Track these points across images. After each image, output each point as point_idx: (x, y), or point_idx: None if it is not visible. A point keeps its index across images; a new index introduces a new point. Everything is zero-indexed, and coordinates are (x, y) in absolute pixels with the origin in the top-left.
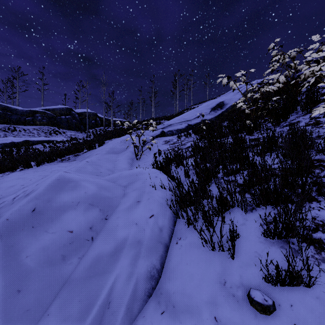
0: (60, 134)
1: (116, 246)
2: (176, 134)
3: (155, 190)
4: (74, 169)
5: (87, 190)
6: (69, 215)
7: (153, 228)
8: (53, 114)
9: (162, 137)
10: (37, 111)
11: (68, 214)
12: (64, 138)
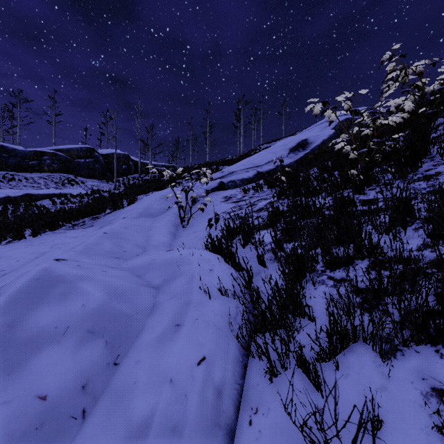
0: (77, 185)
1: (126, 441)
2: (241, 185)
3: (209, 300)
4: (80, 249)
5: (87, 300)
6: (45, 357)
7: (204, 391)
8: (67, 156)
9: (220, 191)
10: (45, 153)
11: (43, 354)
12: (82, 191)
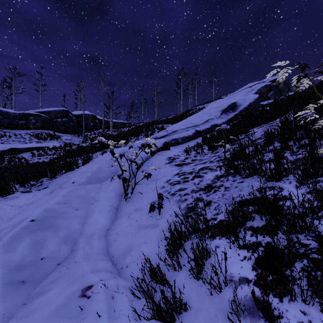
0: (54, 139)
1: None
2: (182, 143)
3: None
4: None
5: None
6: None
7: None
8: (48, 116)
9: (165, 151)
10: (30, 114)
11: None
12: (57, 144)
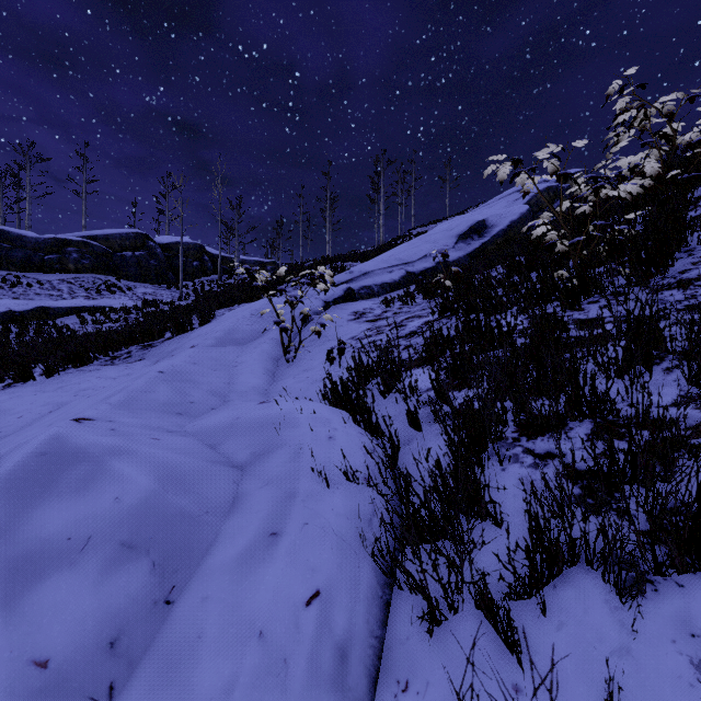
0: (121, 293)
1: None
2: (381, 294)
3: (327, 490)
4: (119, 399)
5: (124, 491)
6: (49, 590)
7: (317, 653)
8: (105, 246)
9: (347, 304)
10: (69, 242)
11: (46, 586)
12: (129, 302)
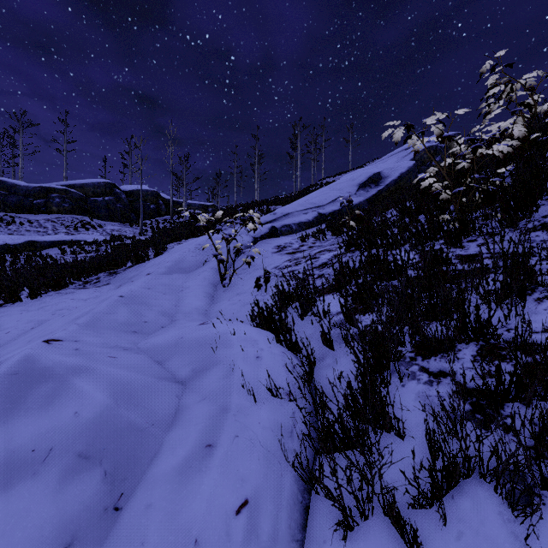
0: (94, 230)
1: None
2: (298, 231)
3: (254, 405)
4: (85, 320)
5: (82, 406)
6: (13, 499)
7: None
8: (81, 193)
9: (272, 239)
10: (53, 189)
11: (11, 495)
12: (99, 237)
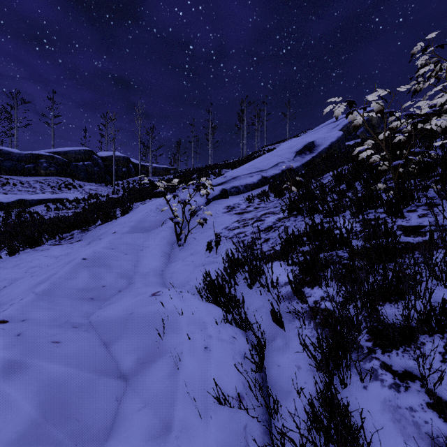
0: (75, 189)
1: None
2: (245, 192)
3: (200, 420)
4: (44, 288)
5: (3, 423)
6: None
7: None
8: (65, 158)
9: (222, 200)
10: (41, 156)
11: None
12: (79, 195)
